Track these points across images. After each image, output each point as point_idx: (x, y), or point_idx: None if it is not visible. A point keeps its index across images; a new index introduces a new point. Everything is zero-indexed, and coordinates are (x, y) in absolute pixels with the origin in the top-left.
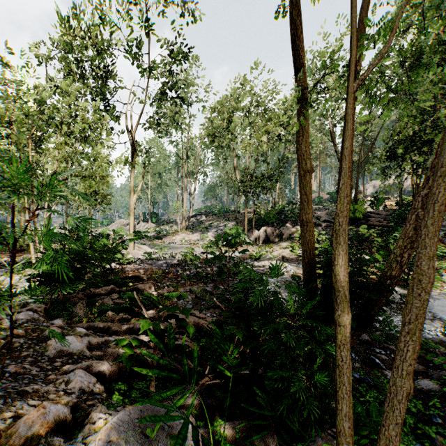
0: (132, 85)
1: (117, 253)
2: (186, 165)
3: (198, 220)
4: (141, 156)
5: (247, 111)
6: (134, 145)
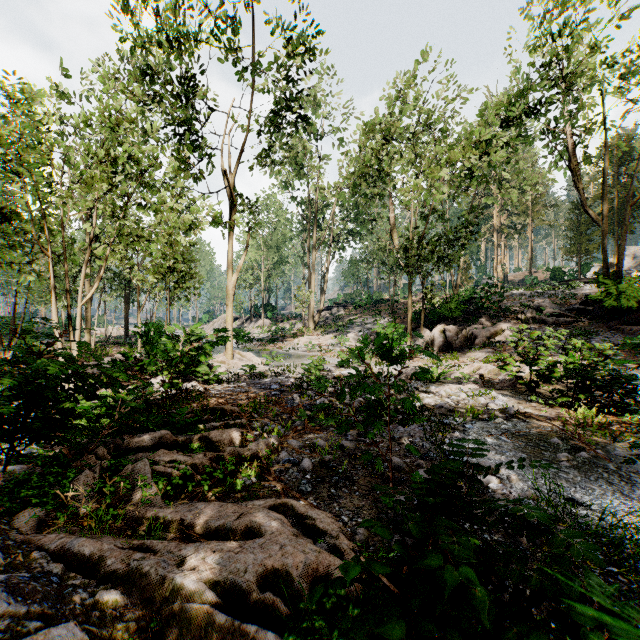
0: (231, 105)
1: (201, 364)
2: (315, 231)
3: (333, 315)
4: (243, 212)
5: (412, 133)
6: (231, 195)
